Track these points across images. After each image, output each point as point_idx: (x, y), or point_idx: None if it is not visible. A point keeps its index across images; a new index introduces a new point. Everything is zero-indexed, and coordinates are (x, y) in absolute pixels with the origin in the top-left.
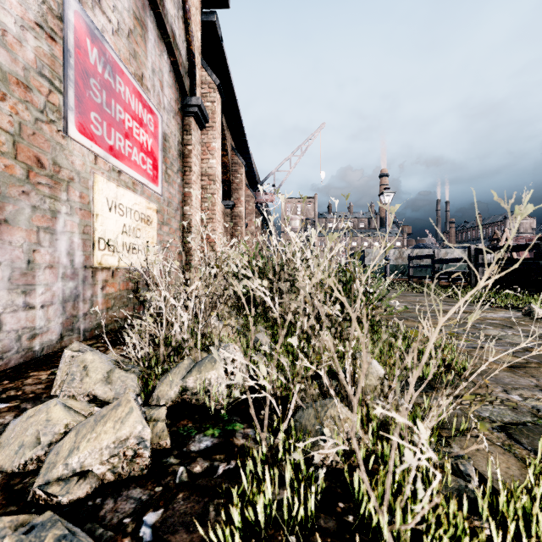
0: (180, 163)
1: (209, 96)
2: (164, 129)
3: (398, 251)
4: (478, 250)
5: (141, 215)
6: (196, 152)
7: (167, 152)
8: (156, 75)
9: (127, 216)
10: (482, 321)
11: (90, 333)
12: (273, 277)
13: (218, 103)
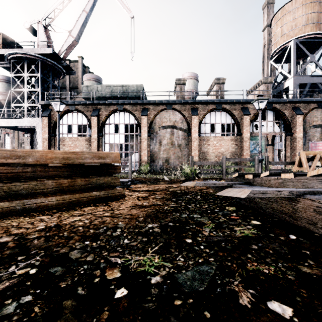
0: None
1: None
2: None
3: None
4: None
5: None
6: None
7: None
8: None
9: None
10: None
11: None
12: None
13: None
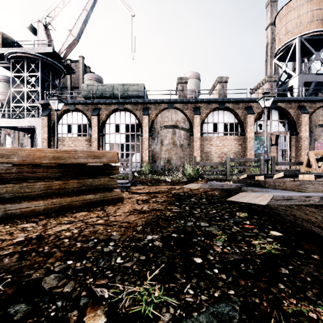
0: None
1: None
2: None
3: None
4: None
5: None
6: None
7: None
8: None
9: None
10: None
11: None
12: None
13: None
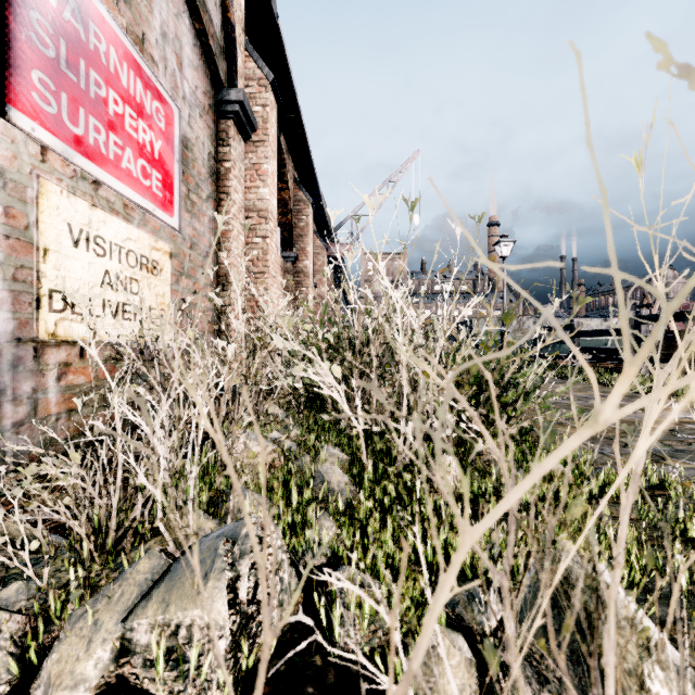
0: (213, 186)
1: (259, 97)
2: (184, 131)
3: (517, 320)
4: (640, 318)
5: (141, 258)
6: (237, 172)
7: (189, 167)
8: (169, 44)
9: (112, 257)
10: (679, 426)
11: (29, 456)
12: (351, 358)
13: (271, 108)
